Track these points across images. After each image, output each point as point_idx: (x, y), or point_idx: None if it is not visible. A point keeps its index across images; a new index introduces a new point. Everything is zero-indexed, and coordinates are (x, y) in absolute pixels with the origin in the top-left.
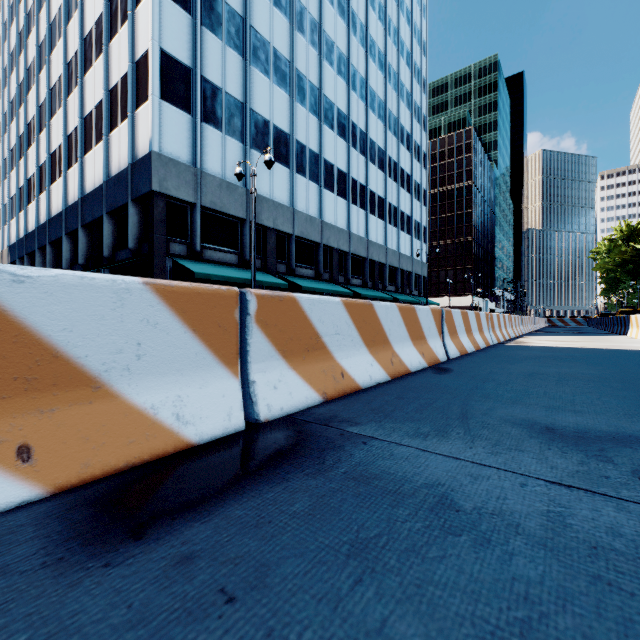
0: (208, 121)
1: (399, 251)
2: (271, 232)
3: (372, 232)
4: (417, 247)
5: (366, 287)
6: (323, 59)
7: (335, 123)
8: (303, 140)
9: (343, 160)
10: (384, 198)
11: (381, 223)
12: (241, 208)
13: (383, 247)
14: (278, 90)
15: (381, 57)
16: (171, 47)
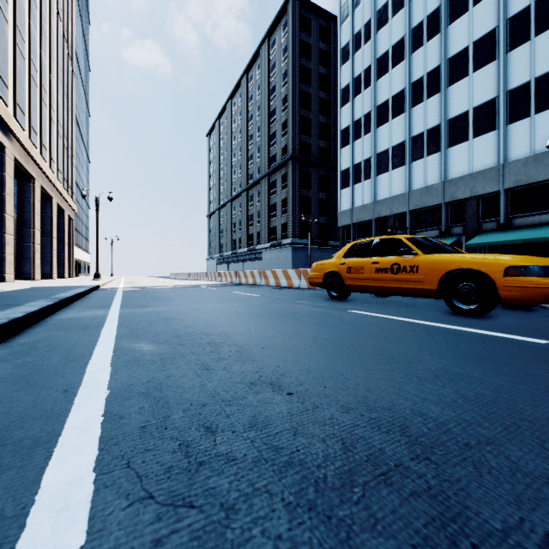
0: (356, 182)
1: None
2: (390, 218)
3: None
4: None
5: None
6: (448, 26)
7: (470, 63)
8: (420, 130)
9: (488, 87)
10: None
11: None
12: (370, 214)
13: None
14: (396, 120)
15: None
16: (344, 166)
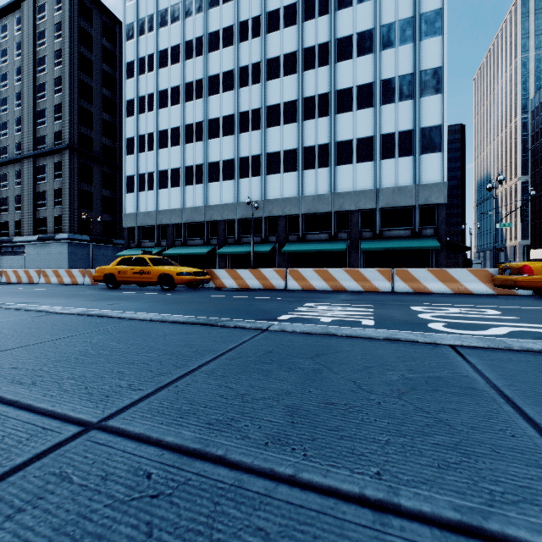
0: (141, 190)
1: (331, 192)
2: (170, 226)
3: (274, 190)
4: (400, 168)
5: (266, 242)
6: (209, 96)
7: (221, 130)
8: (191, 163)
9: (230, 151)
10: (298, 147)
11: (291, 175)
12: (153, 220)
13: (293, 198)
14: (174, 148)
15: (291, 10)
16: (129, 173)
